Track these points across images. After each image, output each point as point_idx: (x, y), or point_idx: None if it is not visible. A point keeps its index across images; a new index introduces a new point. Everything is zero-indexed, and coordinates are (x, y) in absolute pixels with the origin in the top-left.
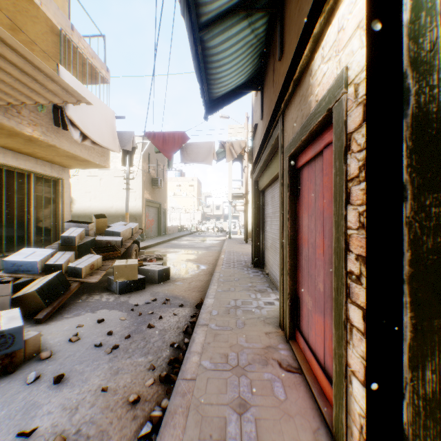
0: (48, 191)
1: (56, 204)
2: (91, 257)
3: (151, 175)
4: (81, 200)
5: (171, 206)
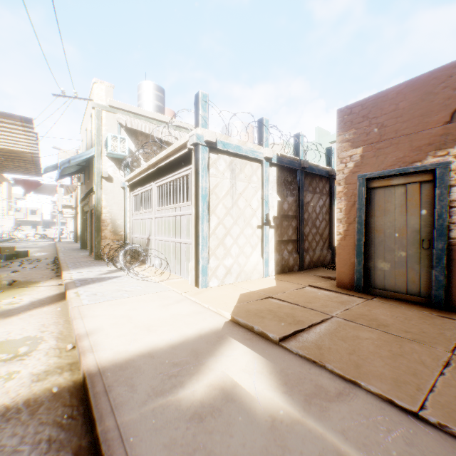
0: None
1: None
2: None
3: None
4: None
5: None
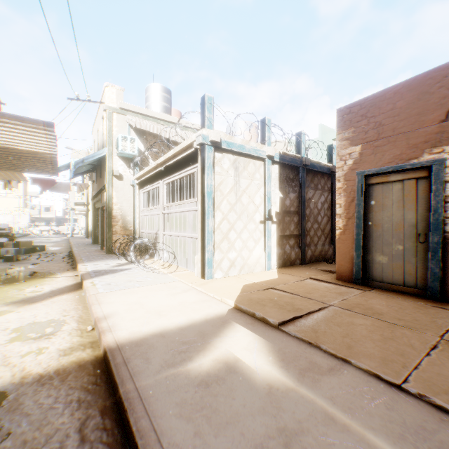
0: None
1: None
2: (4, 239)
3: None
4: None
5: None
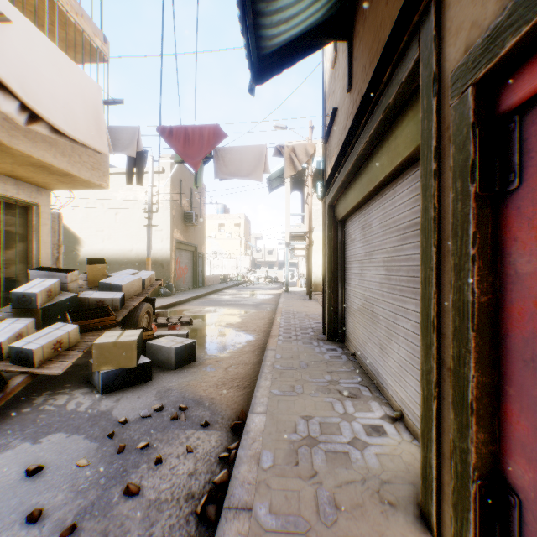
0: (13, 223)
1: (28, 242)
2: (59, 328)
3: (183, 208)
4: (91, 242)
5: (212, 250)
